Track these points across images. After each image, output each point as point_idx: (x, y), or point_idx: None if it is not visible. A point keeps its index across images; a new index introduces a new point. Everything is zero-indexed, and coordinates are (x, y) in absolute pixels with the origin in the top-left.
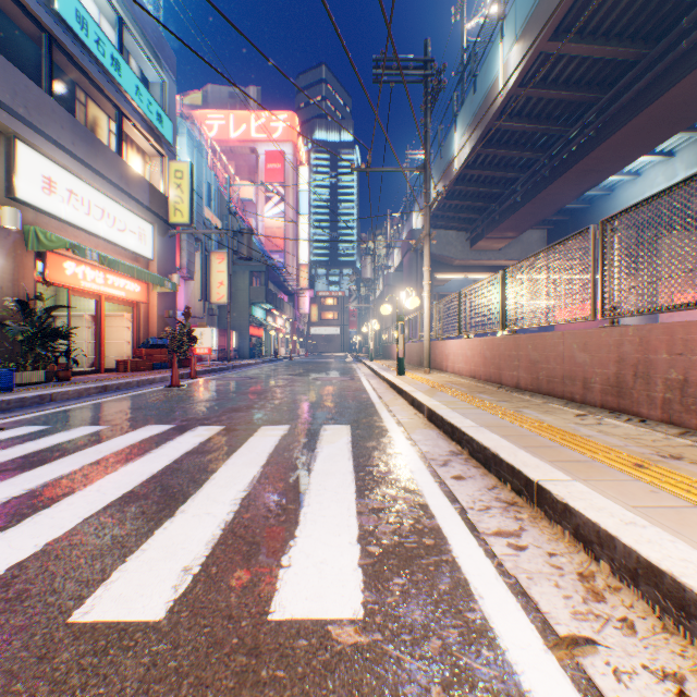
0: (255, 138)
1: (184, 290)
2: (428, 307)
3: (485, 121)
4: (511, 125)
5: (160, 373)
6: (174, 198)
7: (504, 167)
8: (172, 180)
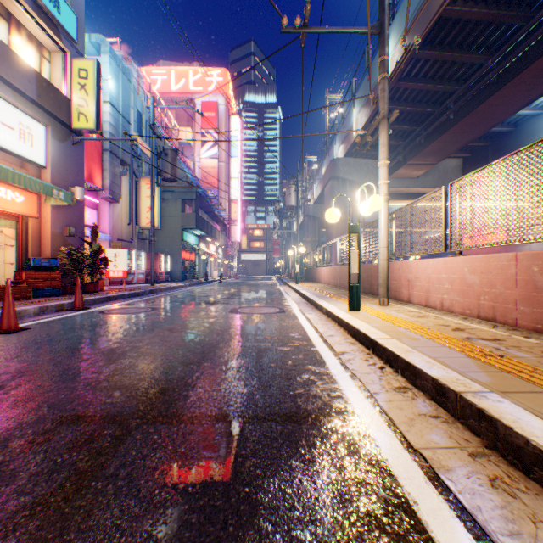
0: (193, 91)
1: (108, 212)
2: (386, 215)
3: (434, 7)
4: (466, 11)
5: (30, 303)
6: (78, 100)
7: (440, 79)
8: (75, 79)
